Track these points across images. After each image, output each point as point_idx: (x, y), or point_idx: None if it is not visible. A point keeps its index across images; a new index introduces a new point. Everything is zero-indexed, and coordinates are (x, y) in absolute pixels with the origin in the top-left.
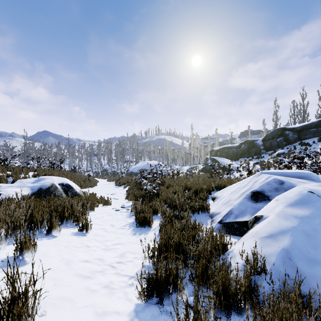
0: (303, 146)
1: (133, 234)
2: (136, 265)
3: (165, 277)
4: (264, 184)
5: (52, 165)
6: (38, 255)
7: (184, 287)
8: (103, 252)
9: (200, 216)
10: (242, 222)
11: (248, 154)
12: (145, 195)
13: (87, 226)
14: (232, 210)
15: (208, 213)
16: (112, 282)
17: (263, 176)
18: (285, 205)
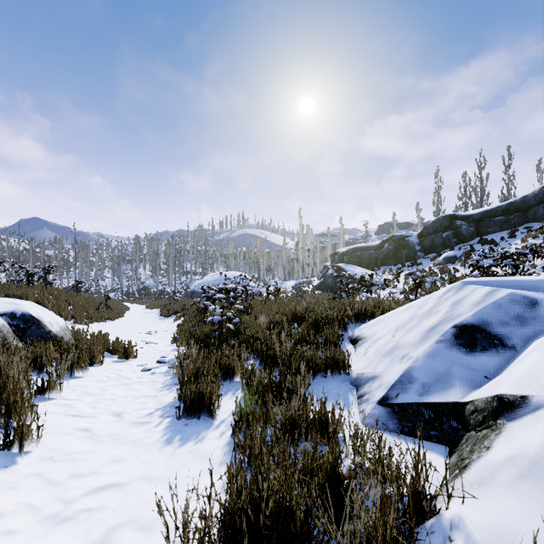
0: (485, 245)
1: (164, 445)
2: None
3: None
4: (485, 308)
5: (29, 277)
6: None
7: None
8: (37, 536)
9: (330, 383)
10: (445, 406)
11: (395, 259)
12: (211, 335)
13: (22, 435)
14: (411, 371)
15: (347, 376)
16: None
17: (473, 290)
18: None
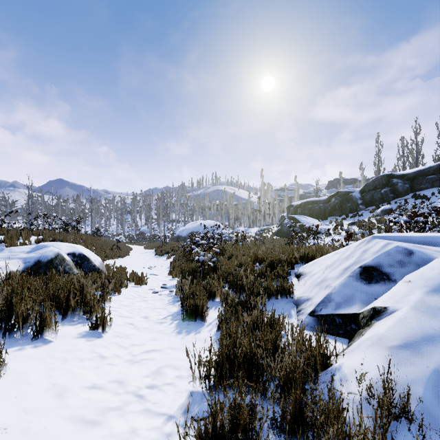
0: (417, 199)
1: (177, 334)
2: (179, 391)
3: (229, 428)
4: (380, 255)
5: (65, 226)
6: (9, 381)
7: (263, 439)
8: (126, 367)
9: (280, 303)
10: (348, 316)
11: (340, 211)
12: (197, 269)
13: (104, 322)
14: (331, 295)
15: (291, 299)
16: (135, 432)
17: (376, 243)
18: (425, 291)
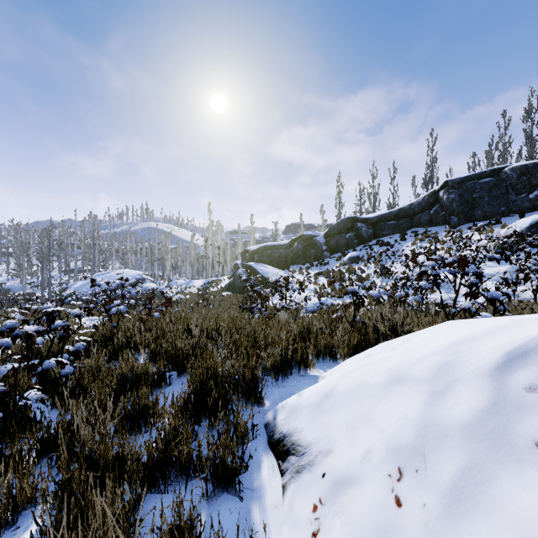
0: (382, 246)
1: None
2: None
3: None
4: None
5: None
6: None
7: None
8: None
9: None
10: None
11: (304, 258)
12: None
13: None
14: None
15: None
16: None
17: None
18: None
